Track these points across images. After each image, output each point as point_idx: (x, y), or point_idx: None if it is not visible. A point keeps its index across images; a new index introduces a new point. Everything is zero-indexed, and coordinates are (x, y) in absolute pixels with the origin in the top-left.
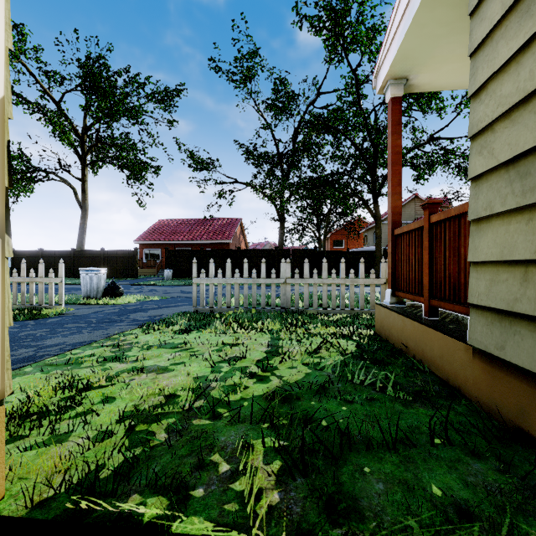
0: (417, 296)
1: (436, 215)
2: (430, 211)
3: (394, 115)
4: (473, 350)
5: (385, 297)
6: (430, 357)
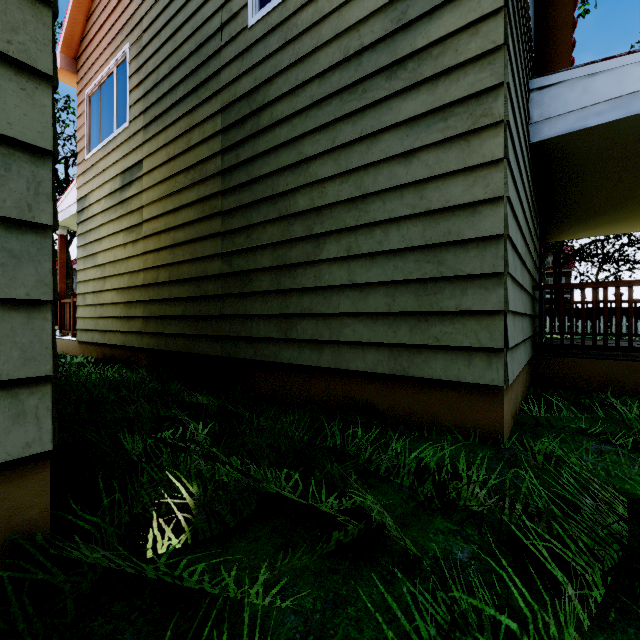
0: (70, 331)
1: (75, 299)
2: (74, 297)
3: (62, 243)
4: (78, 342)
5: (57, 334)
6: (70, 350)
